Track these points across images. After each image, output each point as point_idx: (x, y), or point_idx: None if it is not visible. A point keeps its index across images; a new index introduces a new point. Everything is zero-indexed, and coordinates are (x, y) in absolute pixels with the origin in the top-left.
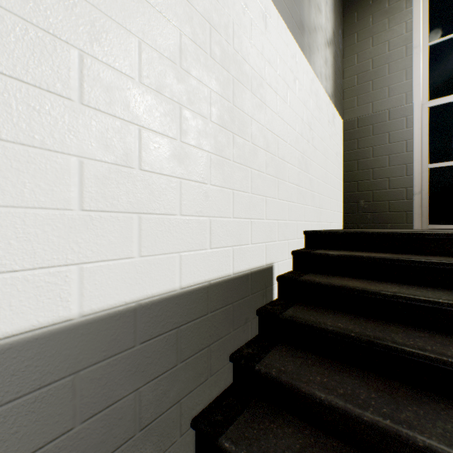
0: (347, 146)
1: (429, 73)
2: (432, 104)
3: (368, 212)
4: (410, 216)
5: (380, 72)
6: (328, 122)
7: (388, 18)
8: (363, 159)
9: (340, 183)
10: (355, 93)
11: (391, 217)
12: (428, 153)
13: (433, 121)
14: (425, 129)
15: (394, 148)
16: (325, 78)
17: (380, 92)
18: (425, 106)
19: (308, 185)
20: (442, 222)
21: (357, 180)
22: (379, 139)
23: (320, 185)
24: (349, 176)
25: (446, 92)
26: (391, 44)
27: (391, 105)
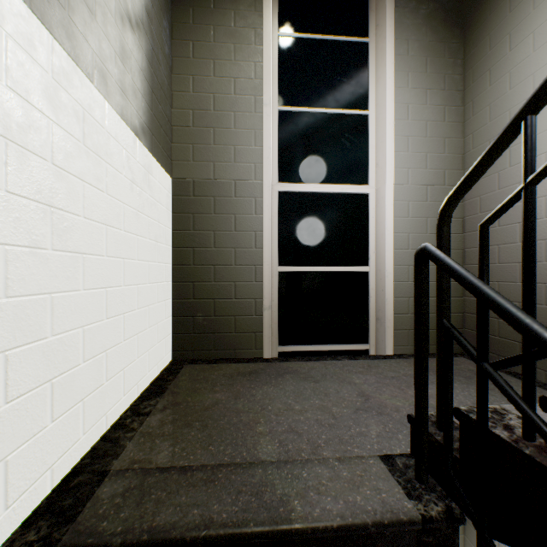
0: (178, 221)
1: (280, 147)
2: (282, 188)
3: (209, 332)
4: (260, 339)
5: (225, 120)
6: (131, 182)
7: (234, 45)
8: (202, 248)
9: (165, 287)
10: (191, 139)
11: (238, 340)
12: (278, 252)
13: (283, 210)
14: (276, 220)
15: (242, 240)
16: (121, 89)
17: (225, 150)
18: (276, 189)
19: (36, 375)
20: (291, 342)
21: (193, 281)
22: (224, 222)
23: (104, 330)
24: (181, 272)
25: (295, 177)
26: (238, 84)
27: (238, 174)
